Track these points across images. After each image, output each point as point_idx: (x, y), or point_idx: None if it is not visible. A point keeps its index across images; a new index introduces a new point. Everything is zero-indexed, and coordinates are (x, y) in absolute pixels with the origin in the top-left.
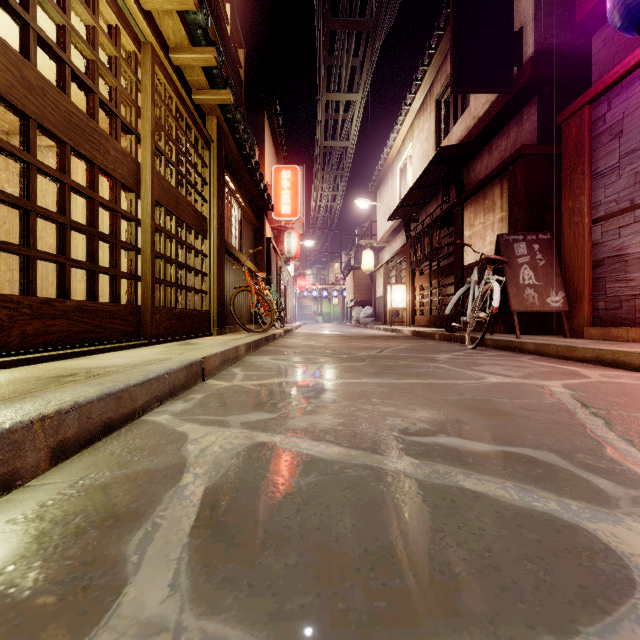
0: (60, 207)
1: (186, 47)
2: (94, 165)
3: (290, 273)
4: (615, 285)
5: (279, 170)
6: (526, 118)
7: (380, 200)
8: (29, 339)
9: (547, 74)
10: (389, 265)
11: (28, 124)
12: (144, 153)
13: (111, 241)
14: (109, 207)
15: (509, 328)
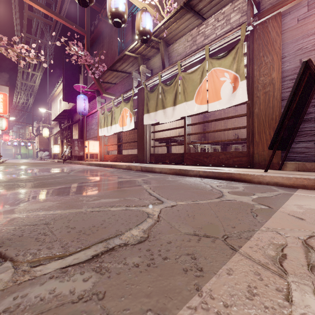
0: None
1: None
2: None
3: None
4: None
5: None
6: None
7: (52, 108)
8: None
9: None
10: (55, 136)
11: None
12: None
13: None
14: None
15: (78, 159)
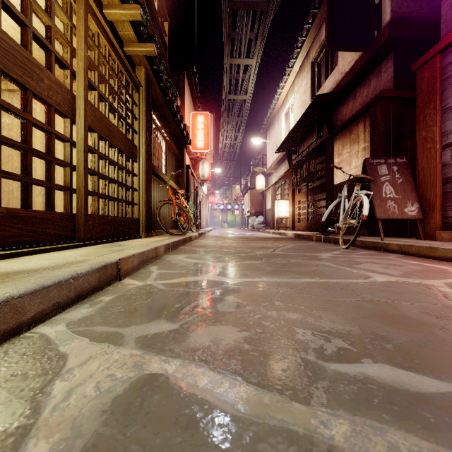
0: None
1: (116, 4)
2: (27, 90)
3: (204, 192)
4: None
5: (195, 115)
6: (384, 70)
7: (269, 139)
8: None
9: (401, 35)
10: (276, 186)
11: None
12: (78, 86)
13: (45, 157)
14: (43, 128)
15: (371, 232)
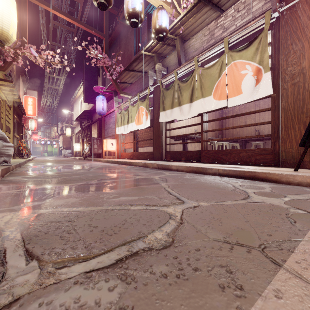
0: None
1: (10, 94)
2: None
3: (29, 133)
4: None
5: (27, 97)
6: None
7: (74, 109)
8: None
9: None
10: (77, 135)
11: None
12: (3, 121)
13: None
14: None
15: (97, 157)
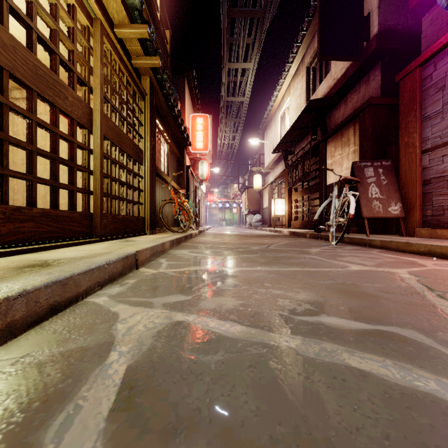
0: (29, 138)
1: (126, 24)
2: (56, 107)
3: (203, 191)
4: (439, 198)
5: (195, 117)
6: (372, 78)
7: (266, 139)
8: (3, 237)
9: (388, 46)
10: (273, 185)
11: (2, 74)
12: (95, 100)
13: (69, 164)
14: (68, 139)
15: (360, 229)
